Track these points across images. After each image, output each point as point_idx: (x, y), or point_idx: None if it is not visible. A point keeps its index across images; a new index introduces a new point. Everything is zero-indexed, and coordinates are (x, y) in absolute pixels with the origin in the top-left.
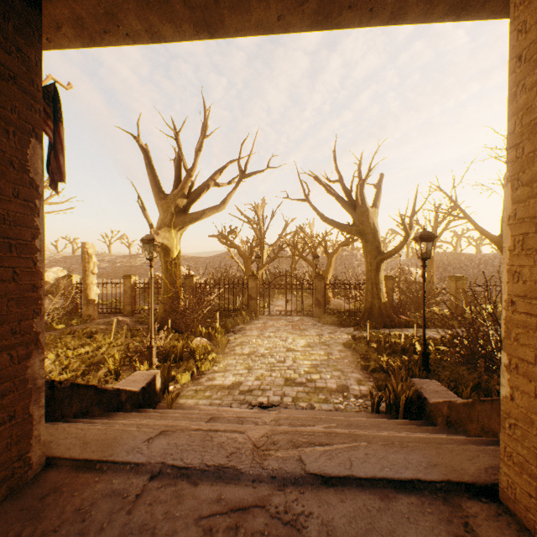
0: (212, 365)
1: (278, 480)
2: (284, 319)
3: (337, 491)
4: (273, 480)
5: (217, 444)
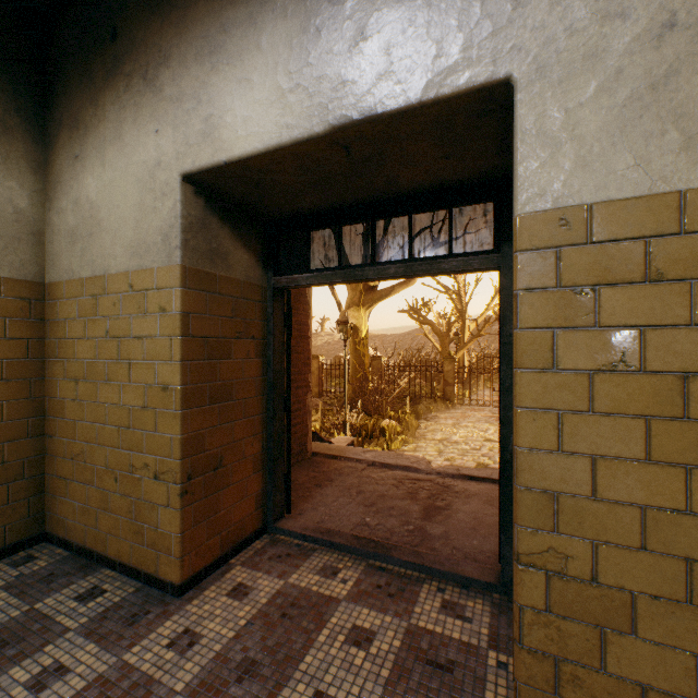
0: (402, 445)
1: (442, 475)
2: (487, 410)
3: (477, 482)
4: (439, 474)
5: (405, 458)
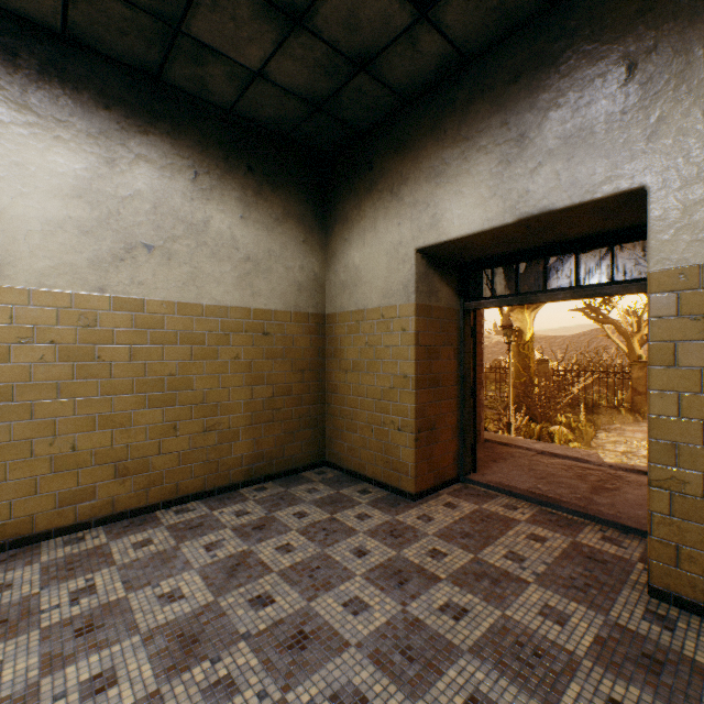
0: None
1: (613, 468)
2: None
3: None
4: (610, 467)
5: (575, 451)
